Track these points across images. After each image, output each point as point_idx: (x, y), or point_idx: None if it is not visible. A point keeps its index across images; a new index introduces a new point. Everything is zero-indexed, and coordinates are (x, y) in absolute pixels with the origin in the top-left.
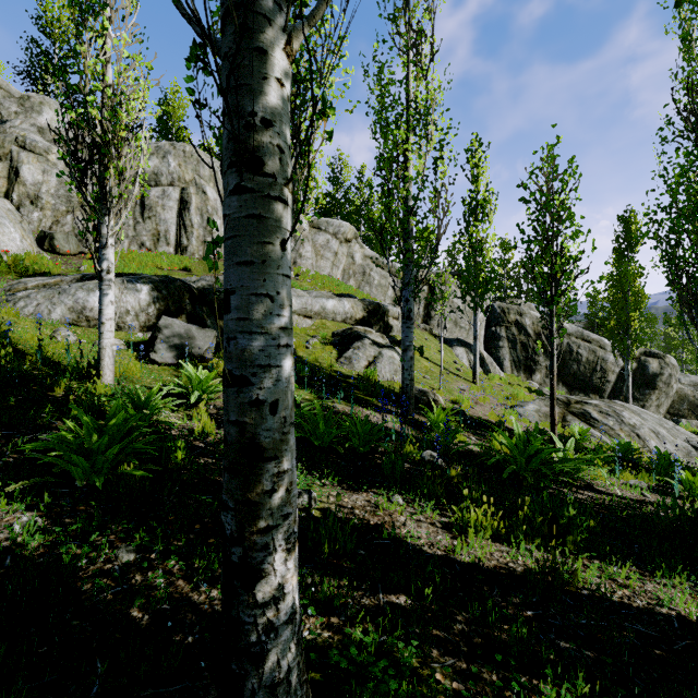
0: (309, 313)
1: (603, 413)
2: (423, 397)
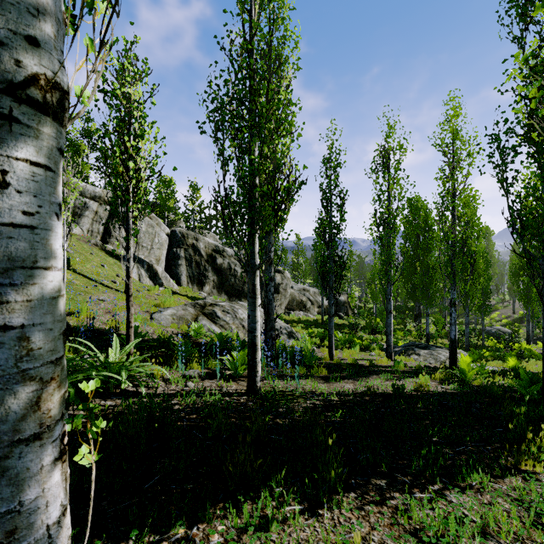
0: None
1: (225, 312)
2: None
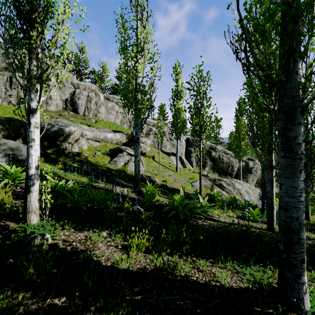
0: (98, 139)
1: (228, 184)
2: (148, 179)
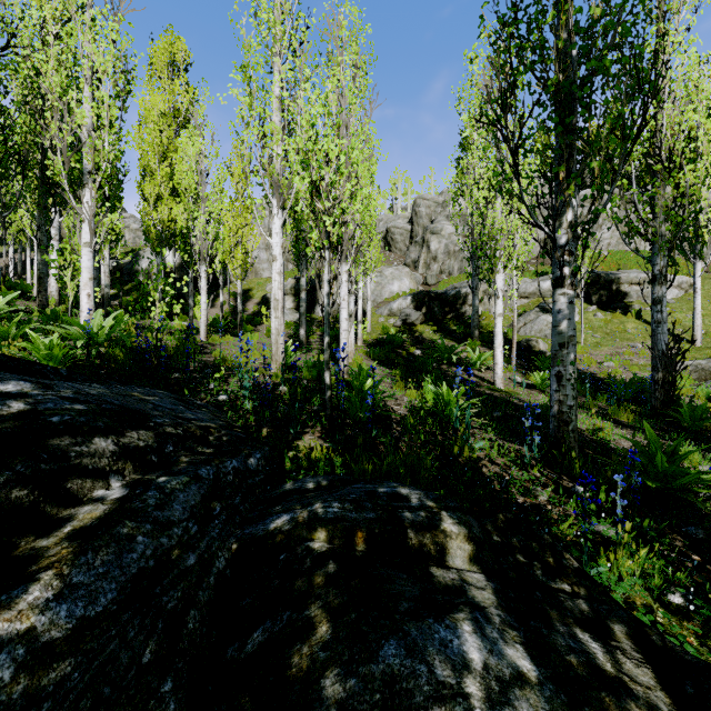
0: (523, 295)
1: None
2: (524, 343)
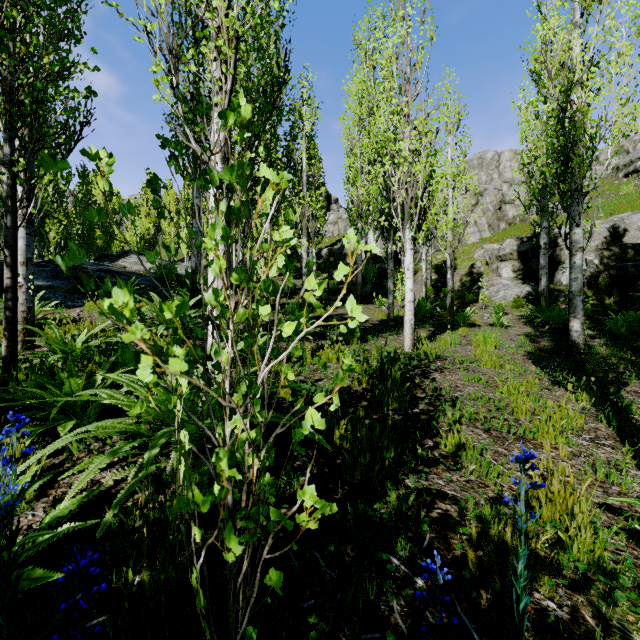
0: None
1: None
2: None
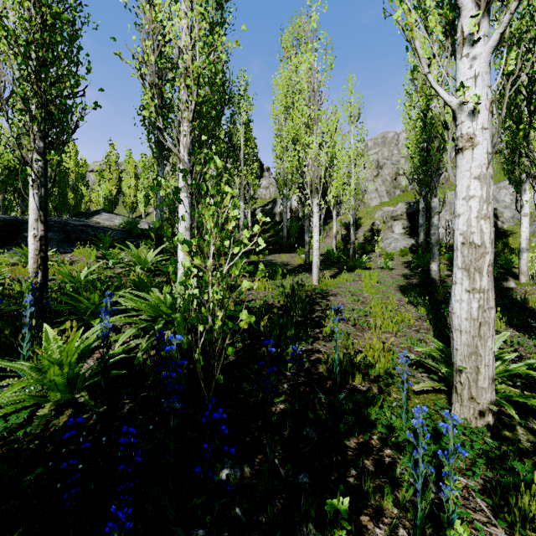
0: None
1: None
2: None
